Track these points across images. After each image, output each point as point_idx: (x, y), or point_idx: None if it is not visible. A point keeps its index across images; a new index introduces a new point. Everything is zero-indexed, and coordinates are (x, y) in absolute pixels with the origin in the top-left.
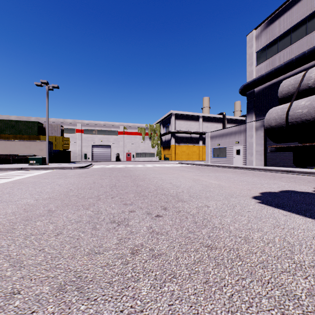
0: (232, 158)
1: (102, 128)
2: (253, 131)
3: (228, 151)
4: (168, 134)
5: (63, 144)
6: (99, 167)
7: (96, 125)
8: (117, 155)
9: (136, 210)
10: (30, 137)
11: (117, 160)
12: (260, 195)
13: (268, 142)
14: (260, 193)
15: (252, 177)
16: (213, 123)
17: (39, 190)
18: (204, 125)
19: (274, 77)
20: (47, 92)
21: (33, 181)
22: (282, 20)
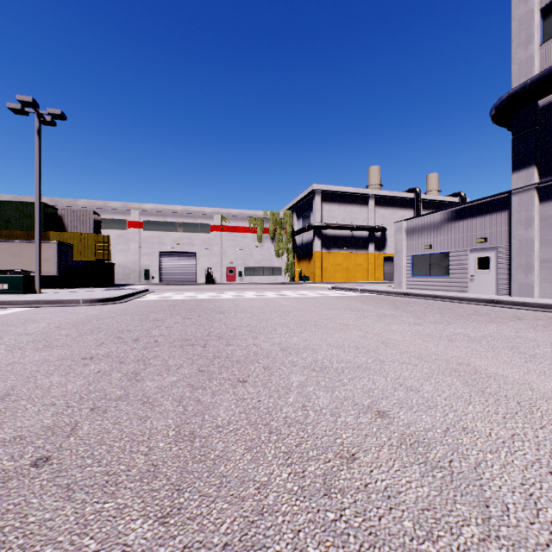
0: (467, 277)
1: (179, 218)
2: (534, 210)
3: (454, 261)
4: (307, 231)
5: (96, 249)
6: (156, 298)
7: (167, 214)
8: (208, 271)
9: None
10: (29, 235)
11: (209, 281)
12: None
13: None
14: None
15: None
16: (396, 210)
17: None
18: (379, 213)
19: None
20: (38, 128)
21: None
22: None
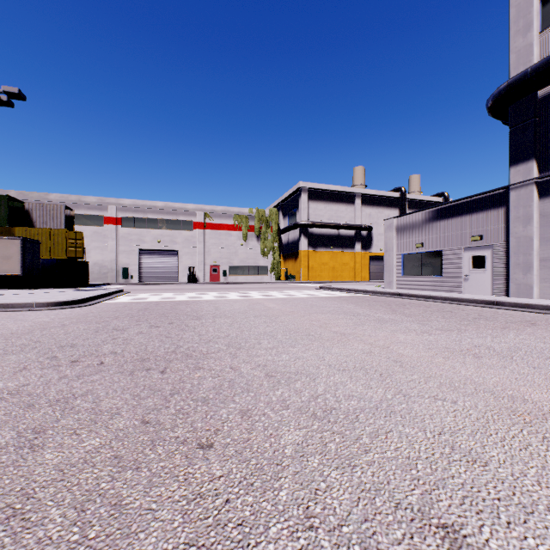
0: (460, 277)
1: (160, 215)
2: (534, 206)
3: (447, 260)
4: (293, 229)
5: (67, 246)
6: (128, 299)
7: (147, 210)
8: (190, 270)
9: None
10: None
11: (191, 280)
12: None
13: None
14: None
15: None
16: (382, 209)
17: None
18: (365, 212)
19: None
20: None
21: None
22: None
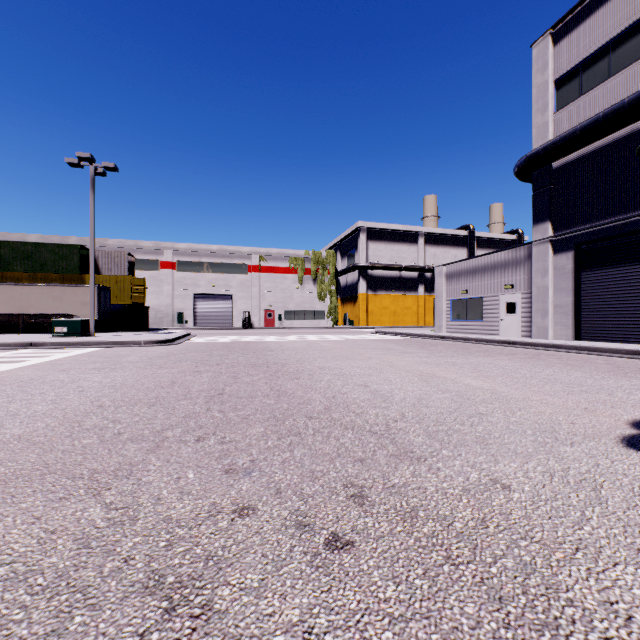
0: (497, 321)
1: (215, 259)
2: (549, 261)
3: (487, 306)
4: (352, 271)
5: (132, 292)
6: (204, 340)
7: (202, 253)
8: (245, 315)
9: (258, 506)
10: (65, 278)
11: (246, 325)
12: (639, 432)
13: (586, 286)
14: (630, 423)
15: (564, 369)
16: (448, 248)
17: (14, 408)
18: (430, 252)
19: (602, 133)
20: (93, 180)
21: (27, 379)
22: (621, 1)
